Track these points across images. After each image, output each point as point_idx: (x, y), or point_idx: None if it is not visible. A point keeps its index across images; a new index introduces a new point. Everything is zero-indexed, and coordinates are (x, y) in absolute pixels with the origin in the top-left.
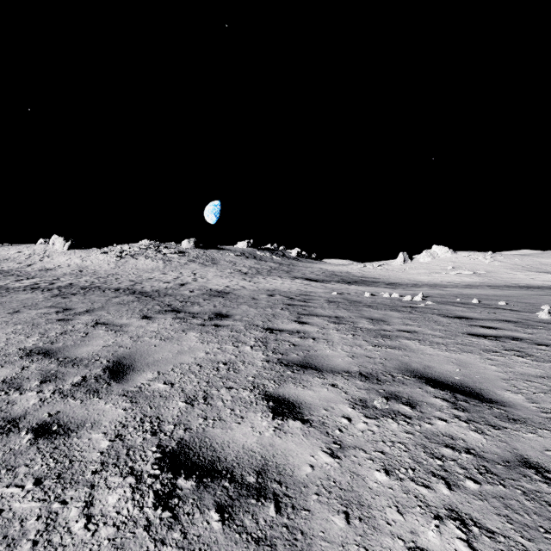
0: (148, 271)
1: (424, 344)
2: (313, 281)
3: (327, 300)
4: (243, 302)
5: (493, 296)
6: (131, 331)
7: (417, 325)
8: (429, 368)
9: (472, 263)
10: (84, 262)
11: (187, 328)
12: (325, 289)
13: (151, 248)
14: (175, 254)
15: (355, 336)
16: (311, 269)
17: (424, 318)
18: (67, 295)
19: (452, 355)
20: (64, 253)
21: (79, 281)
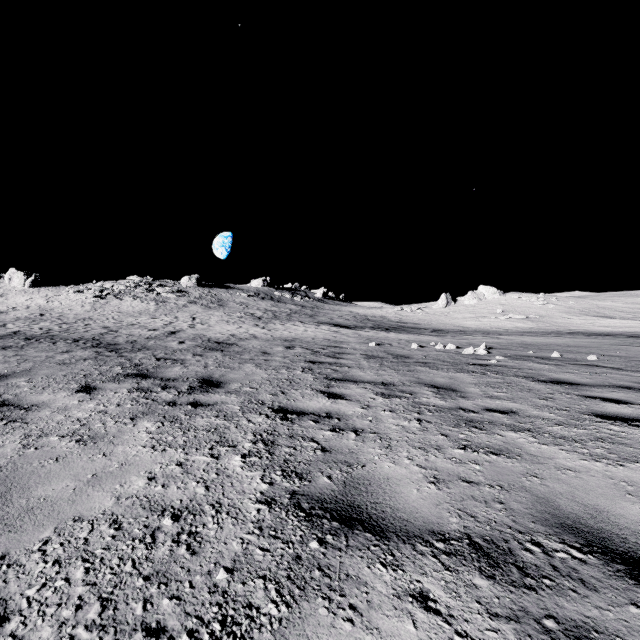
0: (133, 315)
1: (545, 442)
2: (343, 327)
3: (365, 355)
4: (248, 359)
5: (568, 347)
6: (36, 421)
7: (509, 399)
8: (598, 513)
9: (523, 306)
10: (50, 303)
11: (142, 411)
12: (359, 338)
13: (141, 286)
14: (171, 294)
15: (423, 423)
16: (339, 312)
17: (509, 383)
18: None
19: (614, 472)
20: (24, 292)
21: (31, 329)
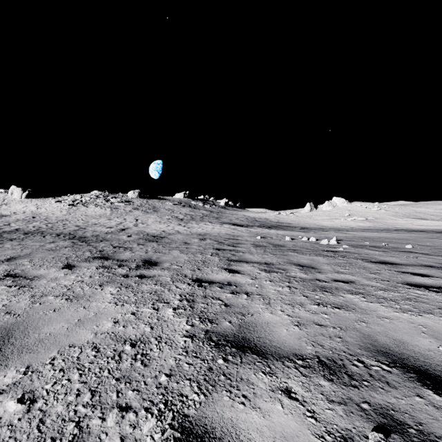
0: (96, 217)
1: (371, 301)
2: (239, 225)
3: (253, 244)
4: (175, 247)
5: (393, 239)
6: (38, 287)
7: (350, 273)
8: (402, 344)
9: (363, 211)
10: (39, 209)
11: (106, 280)
12: (250, 233)
13: (100, 197)
14: (121, 203)
15: (291, 289)
16: (236, 215)
17: (350, 263)
18: (3, 241)
19: (415, 319)
20: (21, 201)
21: (27, 227)
